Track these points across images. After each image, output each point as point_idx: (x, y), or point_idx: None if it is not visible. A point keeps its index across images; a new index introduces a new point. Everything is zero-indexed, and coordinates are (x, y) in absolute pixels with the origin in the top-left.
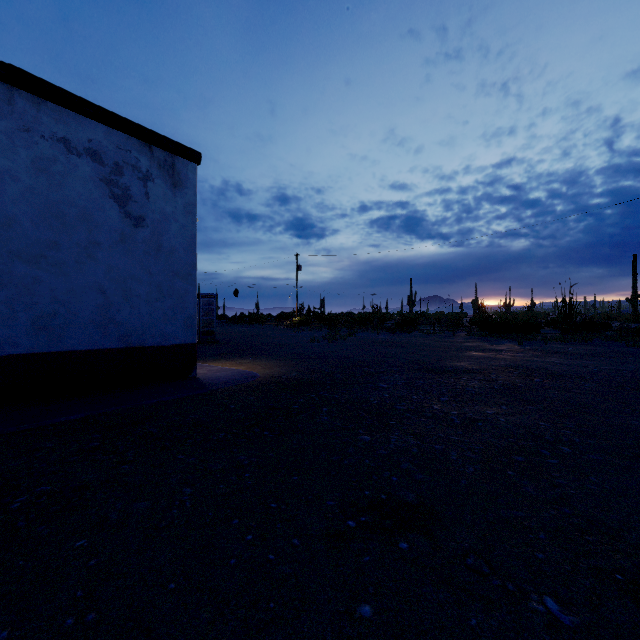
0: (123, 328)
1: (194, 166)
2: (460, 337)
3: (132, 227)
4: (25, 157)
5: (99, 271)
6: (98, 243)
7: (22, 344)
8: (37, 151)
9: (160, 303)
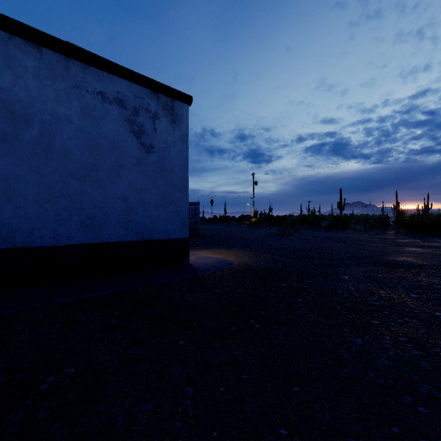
0: (139, 226)
1: (187, 107)
2: (390, 234)
3: (145, 153)
4: (76, 106)
5: (123, 185)
6: (123, 165)
7: (74, 237)
8: (84, 102)
9: (164, 208)
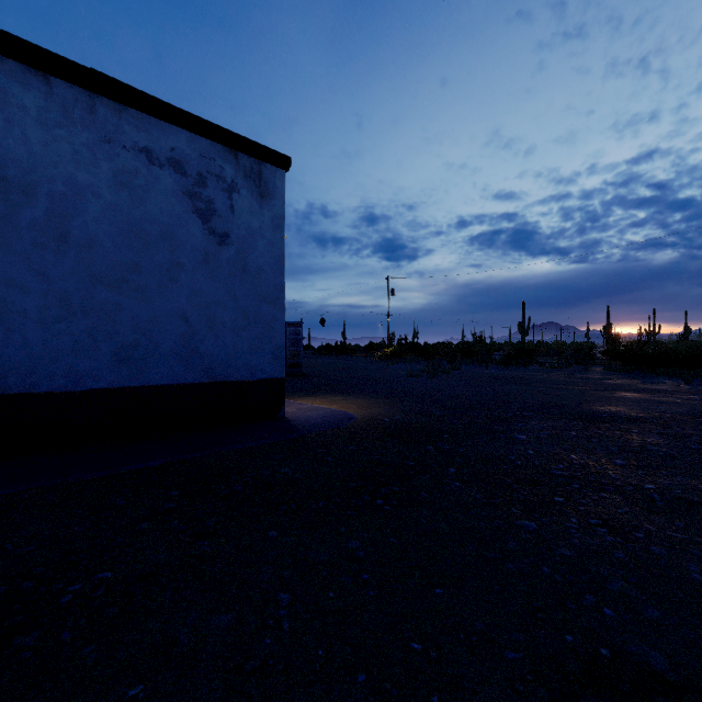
0: (207, 360)
1: (282, 173)
2: (595, 372)
3: (216, 245)
4: (106, 171)
5: (182, 296)
6: (181, 264)
7: (103, 378)
8: (118, 164)
9: (246, 332)
